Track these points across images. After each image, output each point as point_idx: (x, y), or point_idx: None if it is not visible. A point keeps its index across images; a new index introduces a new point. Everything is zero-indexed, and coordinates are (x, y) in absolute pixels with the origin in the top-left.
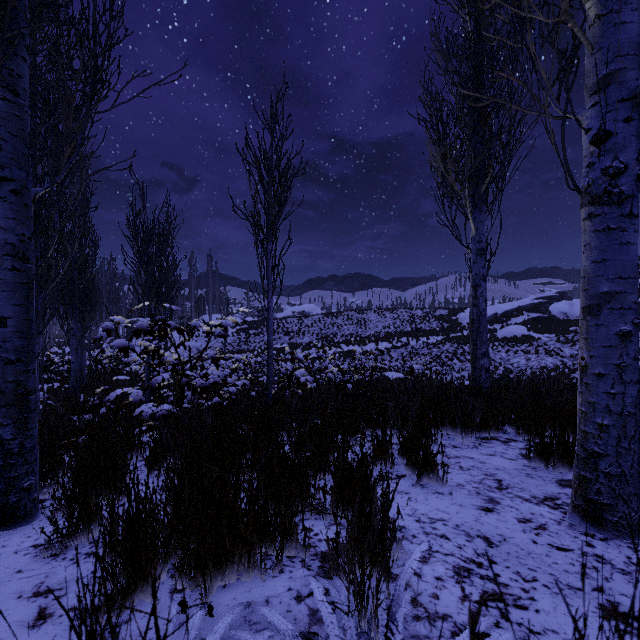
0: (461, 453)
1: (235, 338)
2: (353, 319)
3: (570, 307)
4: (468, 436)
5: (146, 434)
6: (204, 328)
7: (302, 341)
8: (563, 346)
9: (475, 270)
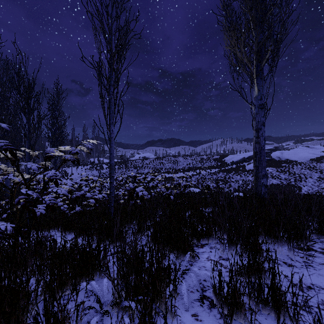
0: (306, 278)
1: (107, 170)
2: (171, 160)
3: (281, 154)
4: (284, 245)
5: (20, 237)
6: (57, 154)
7: (144, 172)
8: (280, 174)
9: (257, 119)
